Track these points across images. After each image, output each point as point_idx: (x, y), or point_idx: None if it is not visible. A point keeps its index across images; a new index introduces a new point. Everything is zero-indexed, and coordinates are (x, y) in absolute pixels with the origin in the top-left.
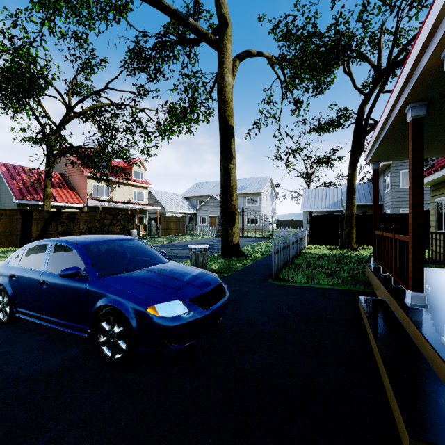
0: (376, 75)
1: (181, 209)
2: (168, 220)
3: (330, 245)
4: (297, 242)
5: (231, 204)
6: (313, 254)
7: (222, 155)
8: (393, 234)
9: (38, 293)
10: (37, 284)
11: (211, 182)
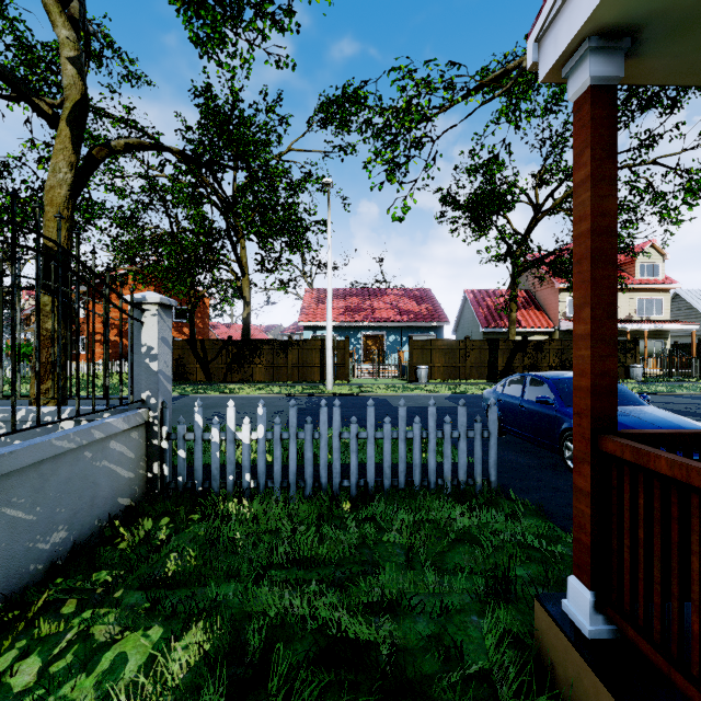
0: None
1: None
2: None
3: None
4: None
5: None
6: None
7: None
8: None
9: (518, 414)
10: (517, 407)
11: None
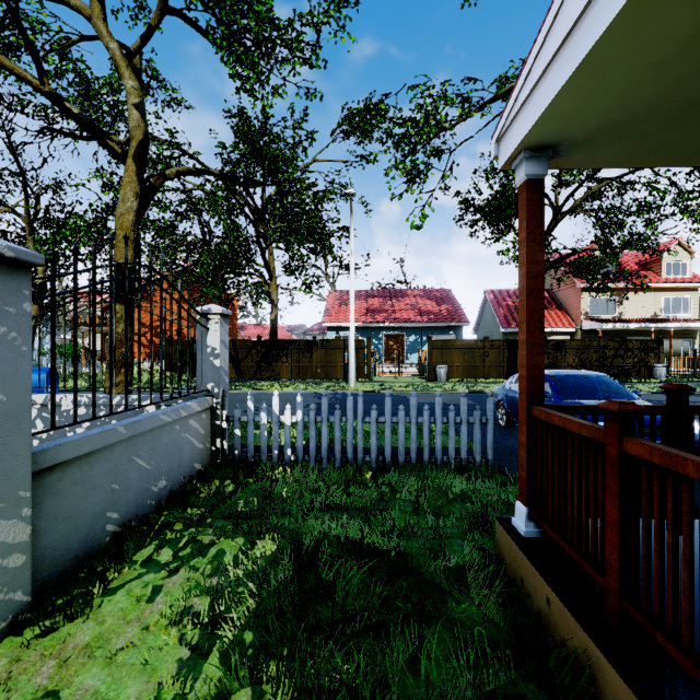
0: None
1: None
2: None
3: None
4: None
5: None
6: None
7: None
8: None
9: None
10: None
11: None
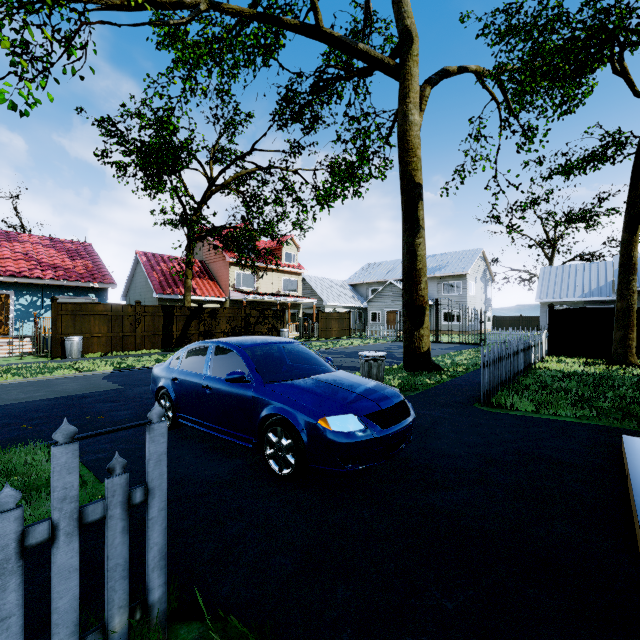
0: None
1: (345, 302)
2: (328, 317)
3: (588, 357)
4: (524, 351)
5: (418, 294)
6: (553, 371)
7: (405, 226)
8: None
9: (201, 398)
10: (200, 389)
11: (388, 262)
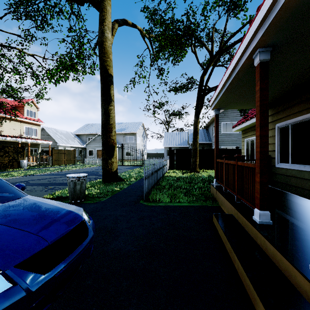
0: (210, 57)
1: (72, 144)
2: (59, 152)
3: (182, 169)
4: (161, 168)
5: (111, 138)
6: (173, 177)
7: (103, 98)
8: (235, 161)
9: None
10: None
11: (98, 124)
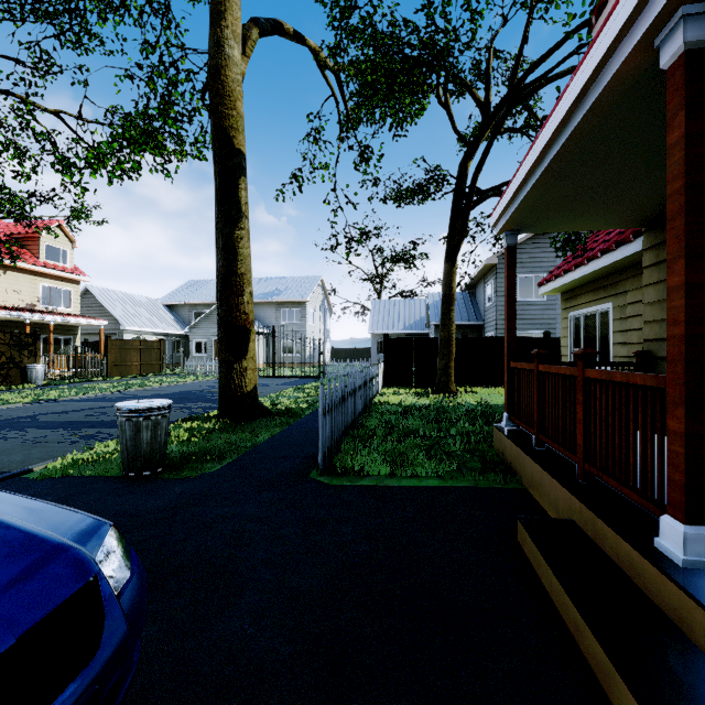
0: (484, 117)
1: (156, 327)
2: (125, 346)
3: (416, 387)
4: (366, 385)
5: (240, 310)
6: (394, 406)
7: (220, 208)
8: (578, 368)
9: None
10: None
11: None
